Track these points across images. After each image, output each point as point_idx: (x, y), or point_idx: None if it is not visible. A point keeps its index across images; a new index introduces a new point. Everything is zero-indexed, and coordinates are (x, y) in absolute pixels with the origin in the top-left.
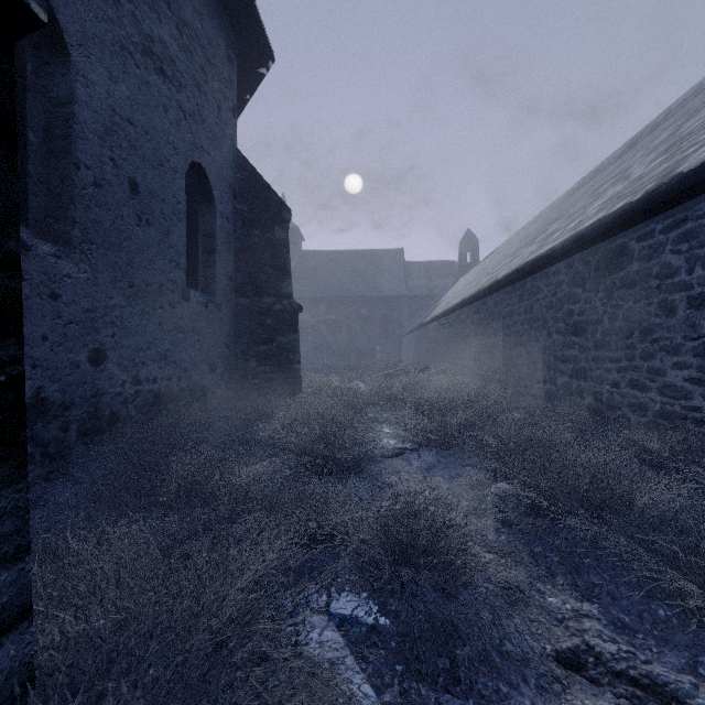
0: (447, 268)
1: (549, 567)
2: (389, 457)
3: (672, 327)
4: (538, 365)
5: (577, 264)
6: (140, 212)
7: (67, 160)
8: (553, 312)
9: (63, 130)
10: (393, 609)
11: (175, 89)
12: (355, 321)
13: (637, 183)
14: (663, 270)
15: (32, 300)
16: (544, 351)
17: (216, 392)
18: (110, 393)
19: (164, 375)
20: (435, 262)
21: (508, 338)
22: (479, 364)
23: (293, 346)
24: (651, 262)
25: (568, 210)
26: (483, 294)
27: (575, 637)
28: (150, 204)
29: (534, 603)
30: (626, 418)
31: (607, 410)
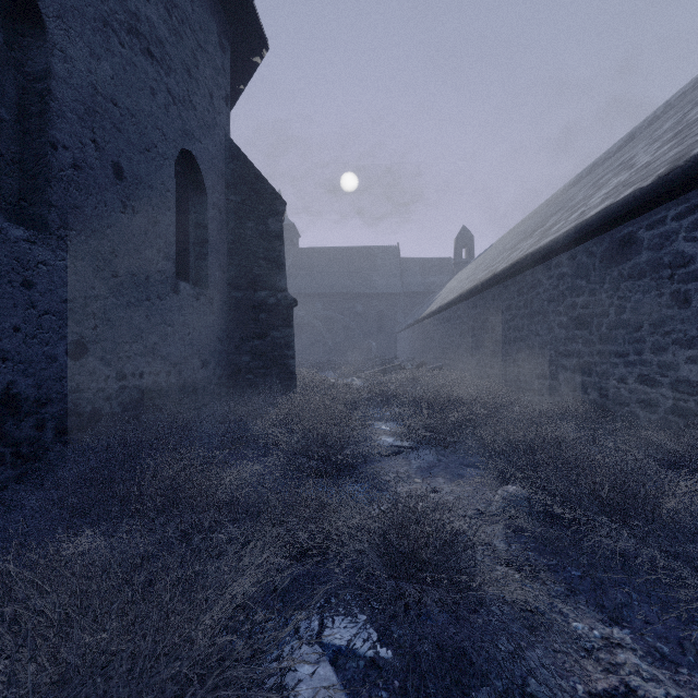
0: (443, 264)
1: (568, 583)
2: (387, 456)
3: (686, 319)
4: (538, 360)
5: (581, 256)
6: (125, 198)
7: (43, 139)
8: (555, 305)
9: (38, 107)
10: (396, 638)
11: (164, 73)
12: (351, 317)
13: (644, 170)
14: (676, 259)
15: (2, 287)
16: (545, 346)
17: (208, 388)
18: (92, 389)
19: (152, 369)
20: (431, 259)
21: (507, 333)
22: (477, 359)
23: (288, 341)
24: (662, 251)
25: (568, 203)
26: (480, 289)
27: (611, 675)
28: (136, 190)
29: (559, 630)
30: (634, 414)
31: (613, 406)
